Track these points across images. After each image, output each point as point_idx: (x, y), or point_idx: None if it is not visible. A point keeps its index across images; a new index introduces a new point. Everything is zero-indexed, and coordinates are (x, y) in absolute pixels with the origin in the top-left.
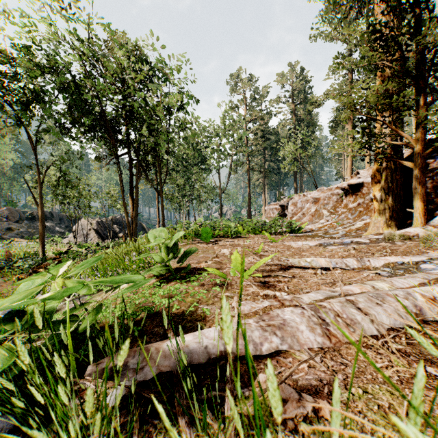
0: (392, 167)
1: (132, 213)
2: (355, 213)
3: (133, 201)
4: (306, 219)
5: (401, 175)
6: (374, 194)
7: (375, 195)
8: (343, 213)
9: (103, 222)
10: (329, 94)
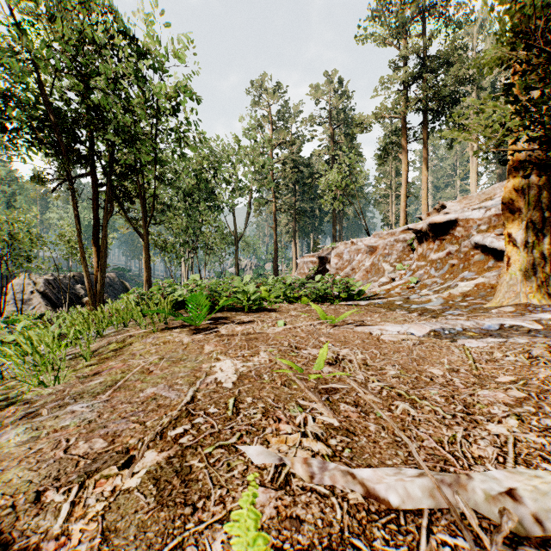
0: (549, 180)
1: (96, 266)
2: (443, 267)
3: (97, 248)
4: (358, 276)
5: None
6: (508, 231)
7: (511, 234)
8: (421, 267)
9: (57, 281)
10: (379, 113)
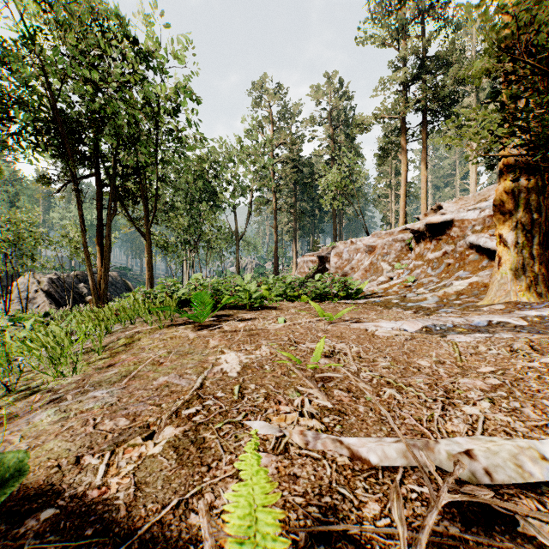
0: (538, 184)
1: (99, 266)
2: (439, 266)
3: (101, 248)
4: (357, 275)
5: None
6: (499, 232)
7: (502, 235)
8: (418, 266)
9: (61, 280)
10: (378, 114)
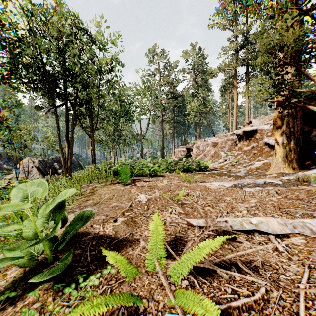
0: (293, 113)
1: (67, 153)
2: (250, 154)
3: (67, 144)
4: (207, 159)
5: (300, 121)
6: (275, 138)
7: (276, 139)
8: (239, 154)
9: (45, 161)
10: (221, 67)
